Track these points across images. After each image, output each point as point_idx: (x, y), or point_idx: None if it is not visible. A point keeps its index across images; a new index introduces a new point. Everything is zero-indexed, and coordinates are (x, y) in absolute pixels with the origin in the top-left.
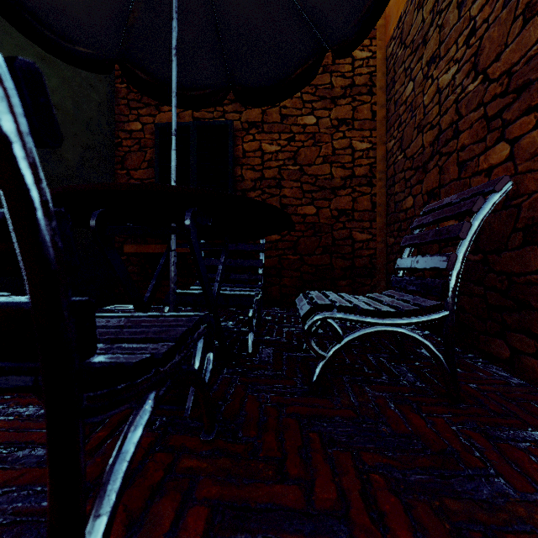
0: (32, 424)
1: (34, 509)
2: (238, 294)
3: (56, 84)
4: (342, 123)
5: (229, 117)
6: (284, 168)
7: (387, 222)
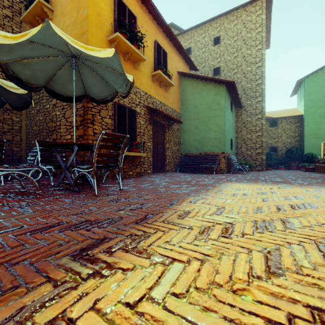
0: None
1: None
2: None
3: None
4: (8, 110)
5: None
6: None
7: (27, 145)
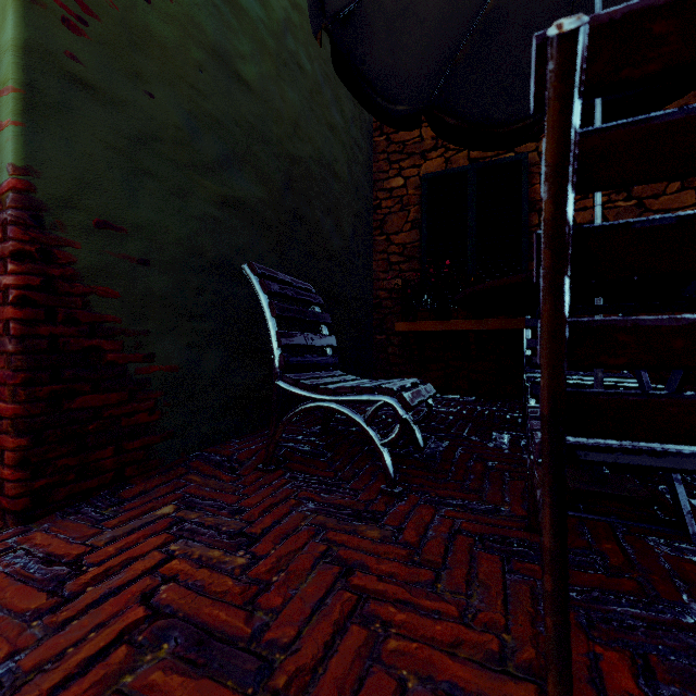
0: (488, 519)
1: (657, 619)
2: (639, 387)
3: (338, 152)
4: None
5: (521, 149)
6: (609, 206)
7: None
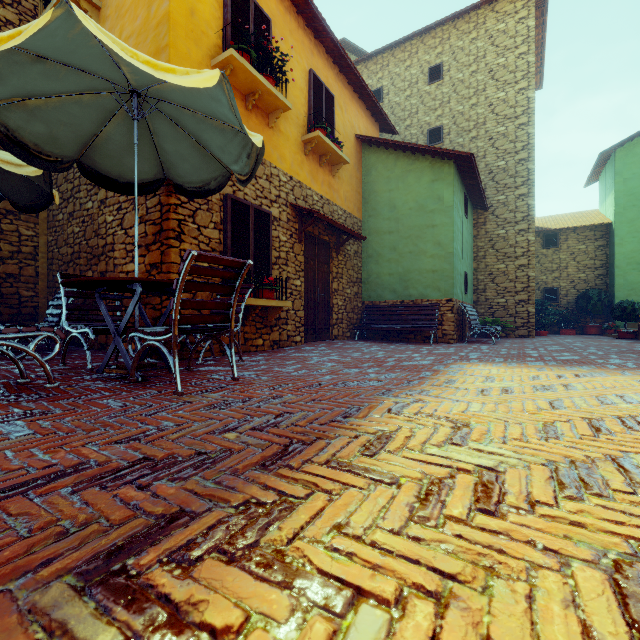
0: None
1: None
2: None
3: None
4: (10, 214)
5: None
6: None
7: (49, 286)
